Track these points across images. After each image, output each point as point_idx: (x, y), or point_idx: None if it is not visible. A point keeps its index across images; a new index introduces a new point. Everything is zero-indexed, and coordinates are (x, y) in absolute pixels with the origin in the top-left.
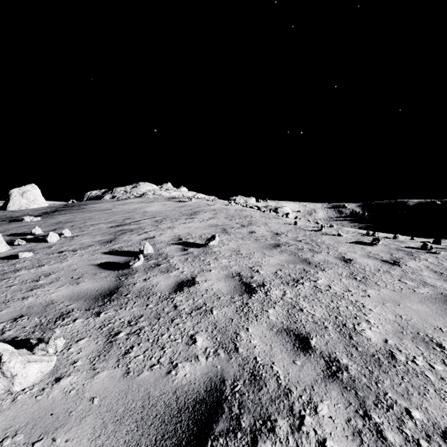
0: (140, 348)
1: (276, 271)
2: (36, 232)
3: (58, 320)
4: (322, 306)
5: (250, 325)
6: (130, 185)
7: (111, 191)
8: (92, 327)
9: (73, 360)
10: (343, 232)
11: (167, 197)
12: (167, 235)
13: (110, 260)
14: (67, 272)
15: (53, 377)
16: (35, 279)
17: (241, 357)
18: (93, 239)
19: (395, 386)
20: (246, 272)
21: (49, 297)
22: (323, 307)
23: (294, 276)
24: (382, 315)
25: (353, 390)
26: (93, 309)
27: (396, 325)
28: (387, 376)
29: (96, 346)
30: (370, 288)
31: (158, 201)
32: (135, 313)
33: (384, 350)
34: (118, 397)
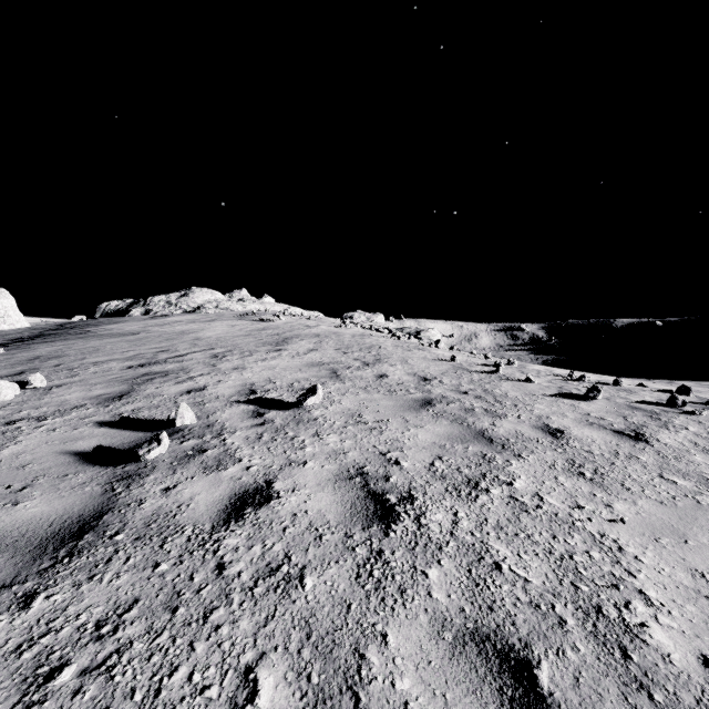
0: None
1: (433, 461)
2: None
3: None
4: (538, 554)
5: (390, 621)
6: (177, 292)
7: (143, 302)
8: None
9: None
10: (532, 375)
11: (239, 312)
12: (231, 383)
13: (106, 441)
14: (4, 471)
15: None
16: None
17: None
18: (88, 394)
19: None
20: (376, 466)
21: None
22: (541, 556)
23: (468, 472)
24: (665, 573)
25: None
26: (23, 582)
27: (705, 605)
28: None
29: None
30: (616, 497)
31: (223, 320)
32: (121, 594)
33: None
34: None
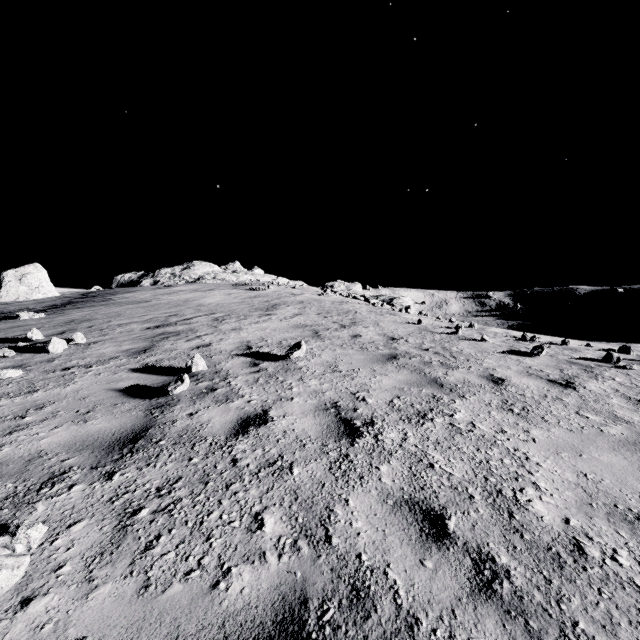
0: (172, 539)
1: (392, 399)
2: (34, 336)
3: (44, 486)
4: (463, 459)
5: (351, 493)
6: (181, 265)
7: (152, 274)
8: (97, 500)
9: (58, 562)
10: (488, 336)
11: (233, 283)
12: (231, 340)
13: (140, 382)
14: (71, 401)
15: (18, 597)
16: (19, 415)
17: (335, 555)
18: (119, 348)
19: (590, 608)
20: (347, 401)
21: (36, 445)
22: (465, 461)
23: (419, 407)
24: (556, 473)
25: (520, 618)
26: (104, 466)
27: (580, 492)
28: (575, 587)
29: (100, 534)
30: (535, 426)
31: (221, 289)
32: (170, 474)
33: (565, 537)
34: (124, 637)
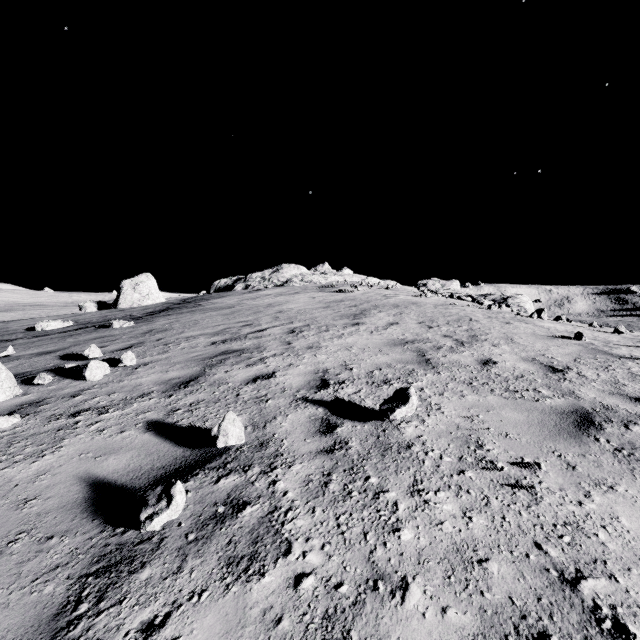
0: None
1: None
2: (90, 354)
3: None
4: None
5: None
6: (270, 269)
7: (244, 279)
8: None
9: None
10: None
11: (320, 285)
12: (302, 368)
13: (136, 462)
14: (0, 510)
15: None
16: None
17: None
18: (162, 376)
19: None
20: (573, 639)
21: None
22: None
23: None
24: None
25: None
26: None
27: None
28: None
29: None
30: None
31: (306, 292)
32: None
33: None
34: None
